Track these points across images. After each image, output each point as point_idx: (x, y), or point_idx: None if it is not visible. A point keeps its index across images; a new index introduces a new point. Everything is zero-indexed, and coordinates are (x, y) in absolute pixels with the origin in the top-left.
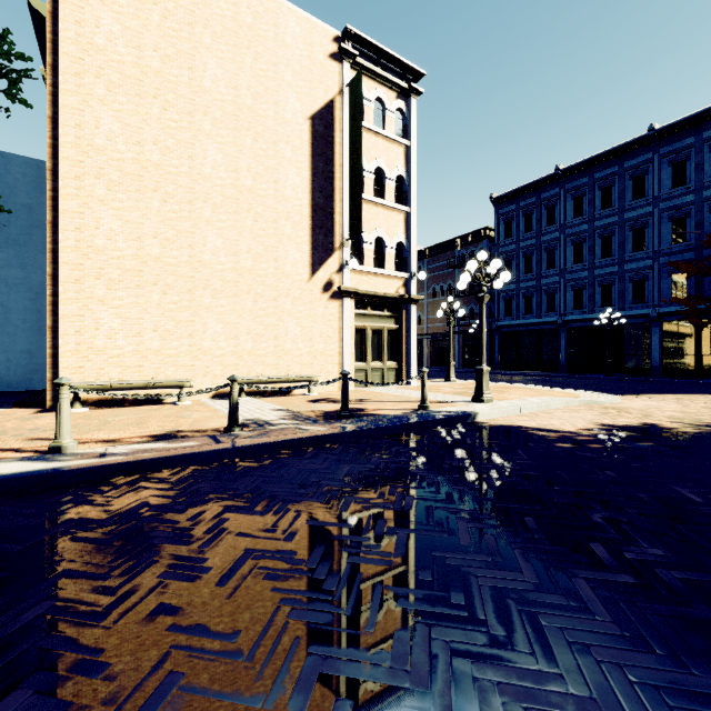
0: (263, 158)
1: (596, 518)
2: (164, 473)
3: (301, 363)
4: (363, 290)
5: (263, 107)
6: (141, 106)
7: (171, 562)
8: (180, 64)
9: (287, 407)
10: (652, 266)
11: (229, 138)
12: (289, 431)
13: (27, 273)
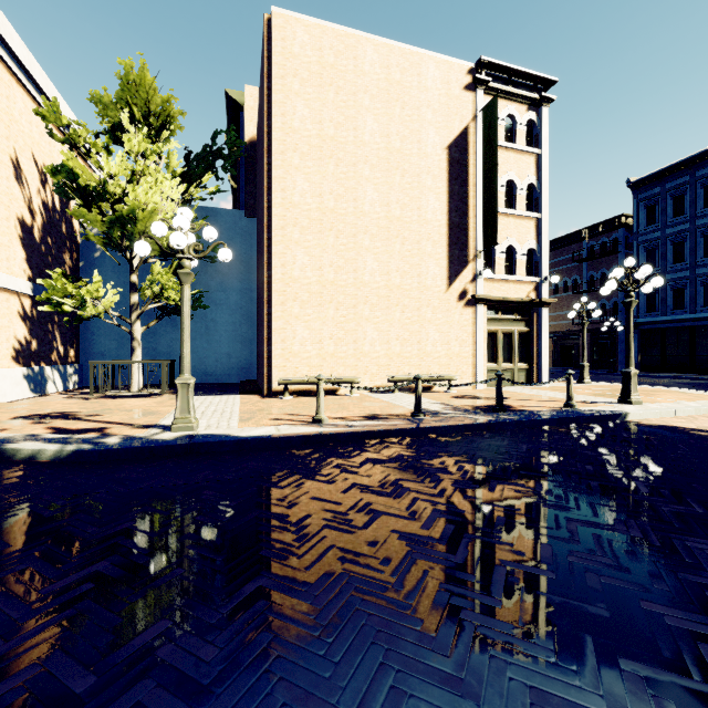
0: (409, 190)
1: None
2: (393, 440)
3: (439, 364)
4: (495, 297)
5: (409, 147)
6: (322, 166)
7: (451, 481)
8: (347, 128)
9: (439, 401)
10: None
11: (382, 178)
12: (462, 419)
13: (227, 295)
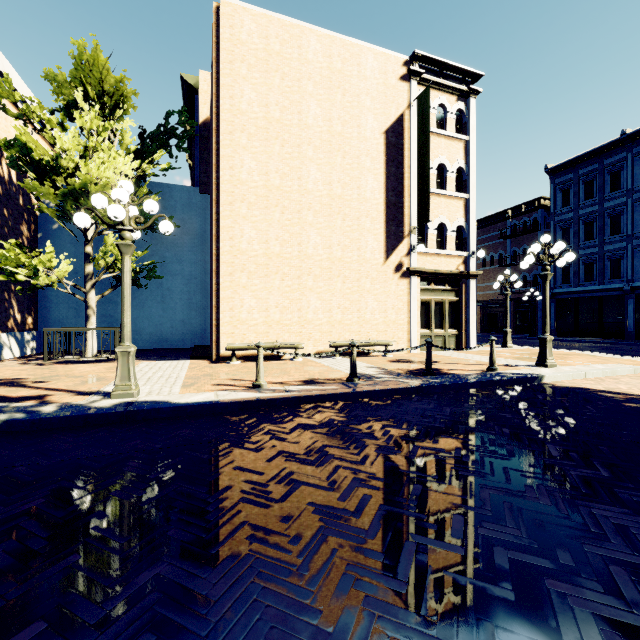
0: (349, 170)
1: None
2: (327, 404)
3: (377, 331)
4: (428, 269)
5: (349, 130)
6: (268, 146)
7: (375, 447)
8: (292, 111)
9: (375, 365)
10: None
11: (325, 159)
12: (393, 382)
13: (182, 266)
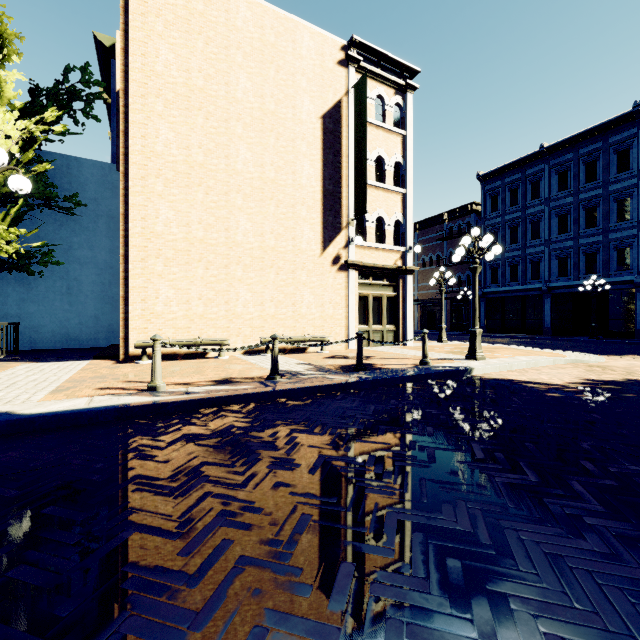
0: (283, 153)
1: (584, 445)
2: (235, 407)
3: (314, 326)
4: (366, 263)
5: (283, 111)
6: (189, 117)
7: (271, 460)
8: (218, 81)
9: (307, 361)
10: (637, 234)
11: (256, 139)
12: (319, 379)
13: (94, 253)
